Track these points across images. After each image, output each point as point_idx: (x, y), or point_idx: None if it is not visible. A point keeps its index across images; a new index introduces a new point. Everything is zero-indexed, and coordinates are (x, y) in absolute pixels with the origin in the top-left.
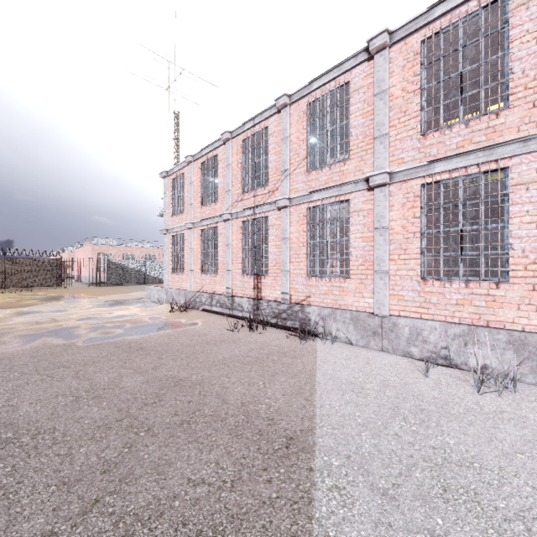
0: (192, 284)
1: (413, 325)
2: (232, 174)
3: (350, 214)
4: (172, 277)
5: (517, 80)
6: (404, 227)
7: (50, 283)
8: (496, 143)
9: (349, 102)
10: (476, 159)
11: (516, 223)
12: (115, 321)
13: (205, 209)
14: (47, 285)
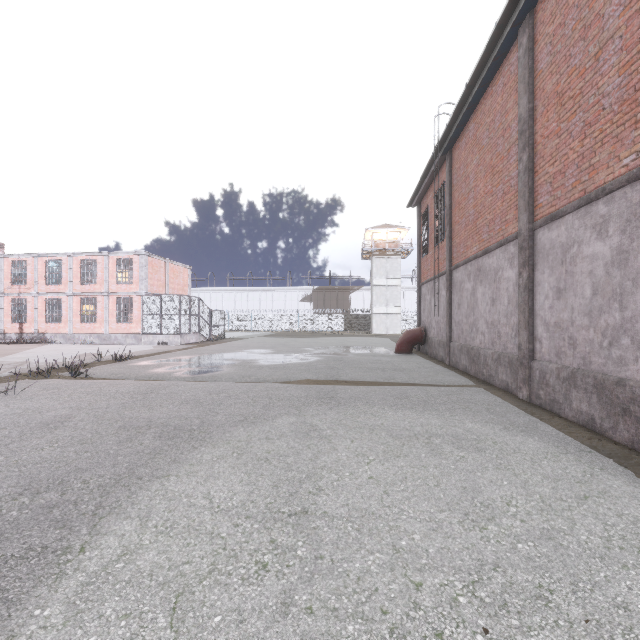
0: None
1: (79, 335)
2: (4, 274)
3: (62, 302)
4: None
5: (99, 279)
6: (77, 308)
7: None
8: (94, 292)
9: (62, 266)
10: (91, 294)
11: (98, 310)
12: None
13: None
14: None
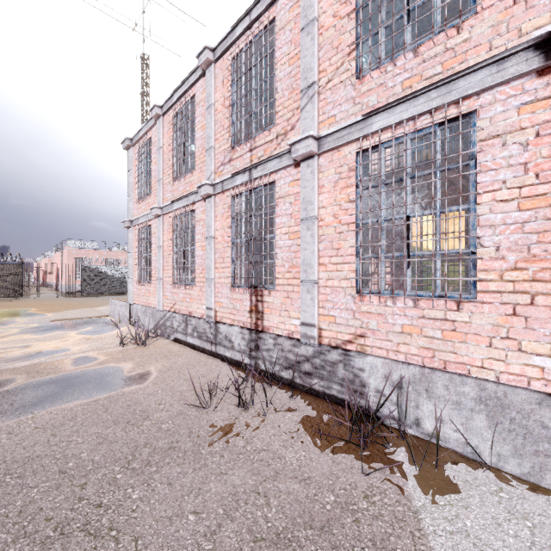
0: (160, 300)
1: None
2: (215, 121)
3: (476, 145)
4: (137, 288)
5: None
6: None
7: (8, 293)
8: None
9: None
10: None
11: None
12: (6, 369)
13: (178, 184)
14: (4, 296)
